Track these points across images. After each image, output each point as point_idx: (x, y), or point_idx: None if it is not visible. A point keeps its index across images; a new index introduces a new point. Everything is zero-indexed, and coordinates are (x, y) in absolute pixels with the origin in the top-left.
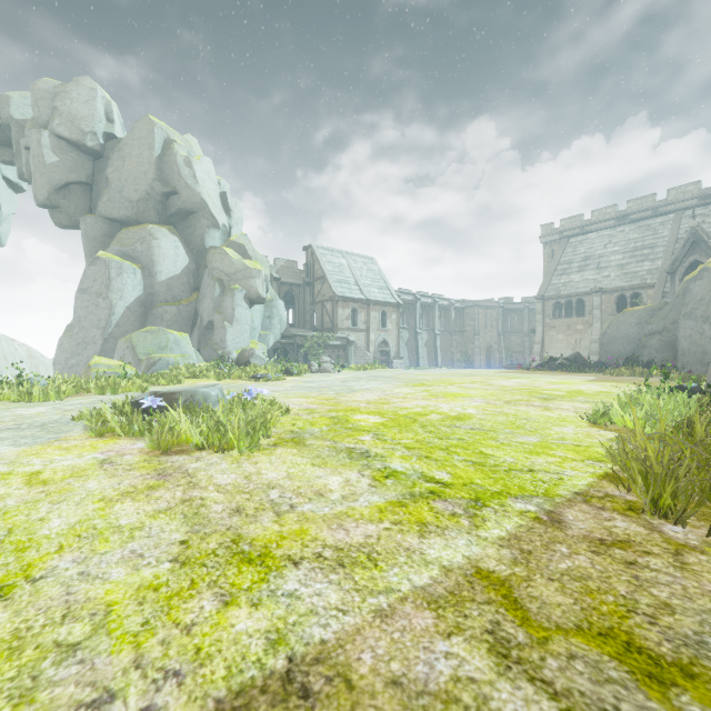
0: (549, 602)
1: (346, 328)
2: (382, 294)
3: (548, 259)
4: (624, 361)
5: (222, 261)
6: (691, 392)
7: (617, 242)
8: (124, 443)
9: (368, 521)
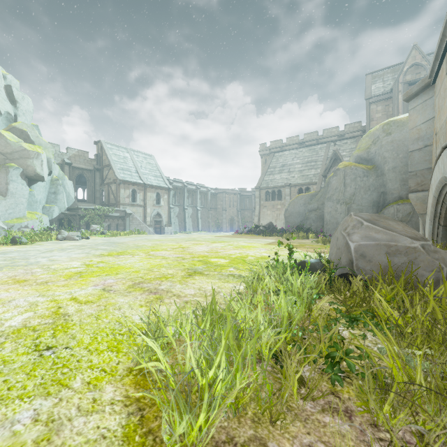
0: None
1: (127, 203)
2: (157, 181)
3: (263, 165)
4: (296, 228)
5: None
6: (313, 269)
7: (299, 157)
8: None
9: None
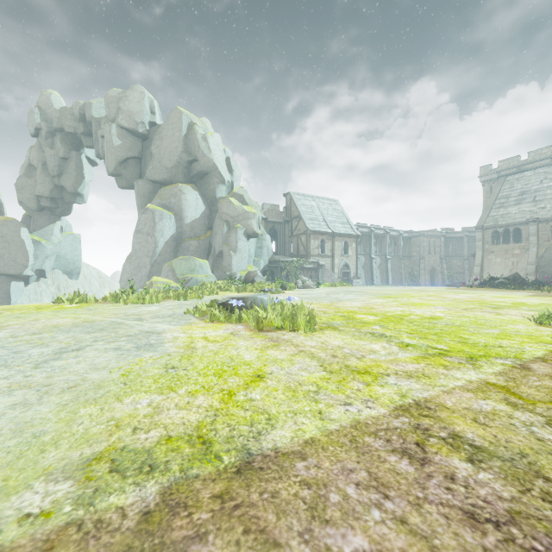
0: (532, 394)
1: (316, 254)
2: (344, 228)
3: (486, 195)
4: None
5: (228, 208)
6: None
7: None
8: (231, 326)
9: (411, 363)
